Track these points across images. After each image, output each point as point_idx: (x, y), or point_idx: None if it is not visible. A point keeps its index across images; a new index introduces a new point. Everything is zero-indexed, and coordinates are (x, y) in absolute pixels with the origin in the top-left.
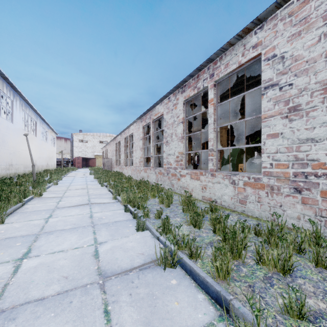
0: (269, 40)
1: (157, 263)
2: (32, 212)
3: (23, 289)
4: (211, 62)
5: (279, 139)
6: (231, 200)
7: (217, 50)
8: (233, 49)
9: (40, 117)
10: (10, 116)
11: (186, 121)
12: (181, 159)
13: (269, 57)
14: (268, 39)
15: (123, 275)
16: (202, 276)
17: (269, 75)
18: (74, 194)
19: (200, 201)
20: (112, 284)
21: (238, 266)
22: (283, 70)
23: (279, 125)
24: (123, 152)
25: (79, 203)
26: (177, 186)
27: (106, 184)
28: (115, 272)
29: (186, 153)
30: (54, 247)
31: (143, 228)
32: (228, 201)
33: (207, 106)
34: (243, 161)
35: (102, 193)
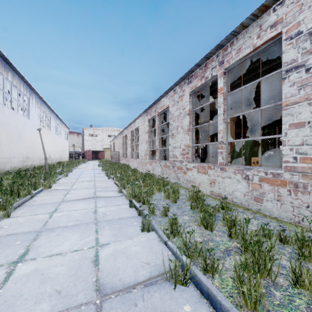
0: (292, 16)
1: (165, 278)
2: (39, 205)
3: (9, 306)
4: (220, 48)
5: (306, 129)
6: (244, 197)
7: (228, 35)
8: (247, 32)
9: (54, 113)
10: (27, 112)
11: (193, 113)
12: (187, 152)
13: (292, 36)
14: (291, 15)
15: (125, 293)
16: (225, 306)
17: (291, 56)
18: (82, 187)
19: (208, 196)
20: (110, 307)
21: (268, 288)
22: (311, 48)
23: (305, 113)
24: (130, 145)
25: (85, 196)
26: (183, 180)
27: (113, 176)
28: (115, 288)
29: (193, 146)
30: (53, 248)
31: (149, 228)
32: (241, 197)
33: (214, 97)
34: (256, 154)
35: (108, 186)
